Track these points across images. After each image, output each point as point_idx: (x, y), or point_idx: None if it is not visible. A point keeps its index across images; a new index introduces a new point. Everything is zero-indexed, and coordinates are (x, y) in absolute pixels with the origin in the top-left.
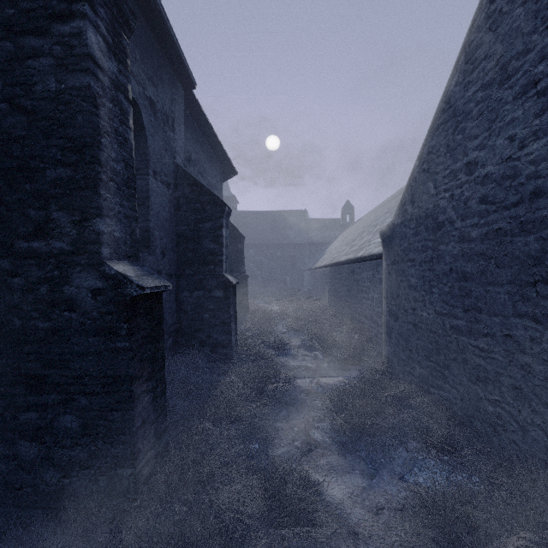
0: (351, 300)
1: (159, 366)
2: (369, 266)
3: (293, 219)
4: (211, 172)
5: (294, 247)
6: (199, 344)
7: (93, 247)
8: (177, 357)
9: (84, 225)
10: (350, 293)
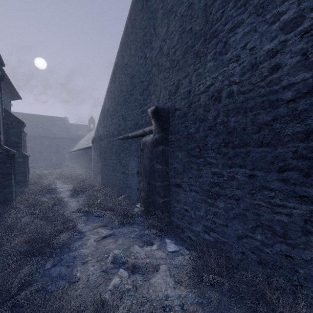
0: (86, 165)
1: (15, 174)
2: (91, 150)
3: (57, 122)
4: (5, 98)
5: (58, 139)
6: None
7: None
8: None
9: None
10: (86, 161)
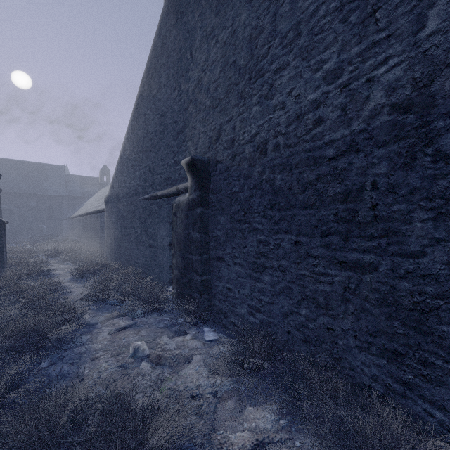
0: (96, 236)
1: None
2: (104, 215)
3: (50, 172)
4: None
5: (51, 198)
6: None
7: None
8: None
9: None
10: (96, 231)
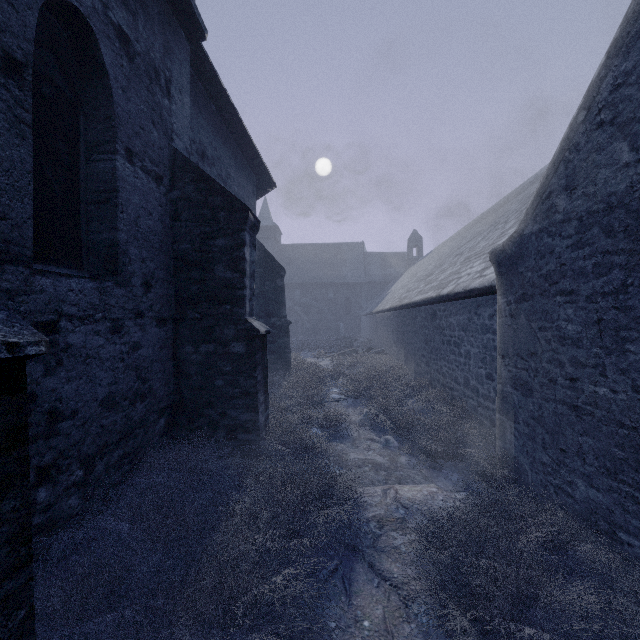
0: (430, 355)
1: None
2: (462, 307)
3: (348, 253)
4: (238, 180)
5: (349, 286)
6: (209, 426)
7: None
8: (168, 451)
9: None
10: (429, 345)
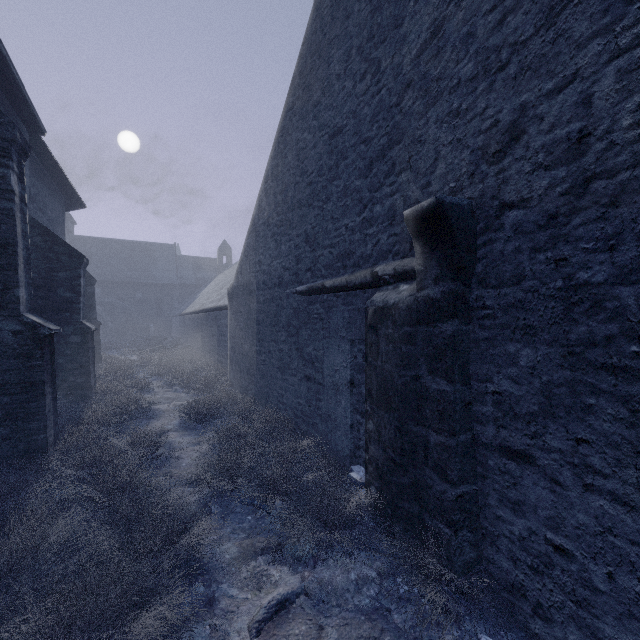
0: (215, 344)
1: (54, 381)
2: (226, 314)
3: (159, 254)
4: (51, 205)
5: (160, 287)
6: None
7: (14, 305)
8: None
9: (7, 292)
10: (214, 338)
